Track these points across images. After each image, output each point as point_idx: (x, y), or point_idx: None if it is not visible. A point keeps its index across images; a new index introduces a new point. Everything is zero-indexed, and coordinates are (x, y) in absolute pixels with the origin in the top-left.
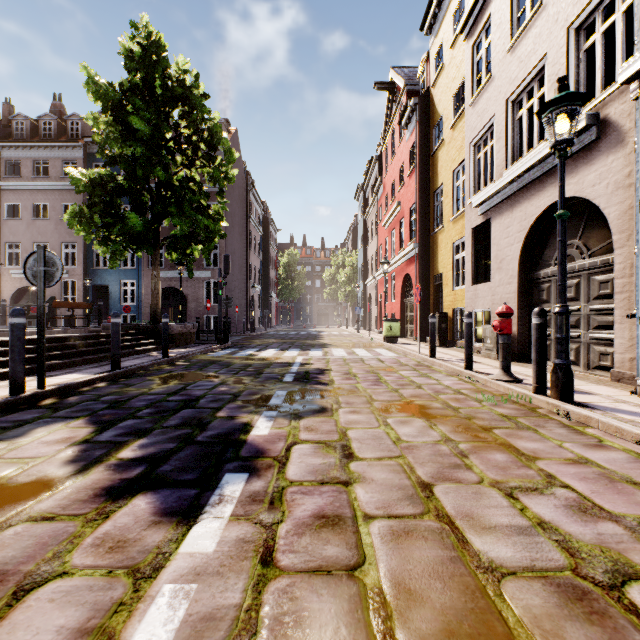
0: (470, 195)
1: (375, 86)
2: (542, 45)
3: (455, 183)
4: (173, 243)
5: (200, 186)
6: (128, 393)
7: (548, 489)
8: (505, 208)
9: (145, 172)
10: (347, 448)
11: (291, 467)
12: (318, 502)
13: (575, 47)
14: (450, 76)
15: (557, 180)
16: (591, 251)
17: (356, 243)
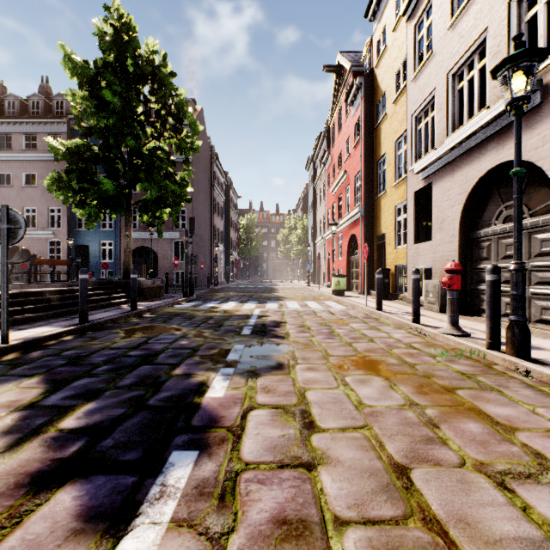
0: (412, 162)
1: (324, 69)
2: (483, 20)
3: (397, 152)
4: (144, 206)
5: (168, 155)
6: (91, 347)
7: (544, 475)
8: (446, 173)
9: (117, 141)
10: (307, 415)
11: (246, 442)
12: (277, 496)
13: (517, 19)
14: (392, 56)
15: (498, 145)
16: (532, 211)
17: (306, 208)
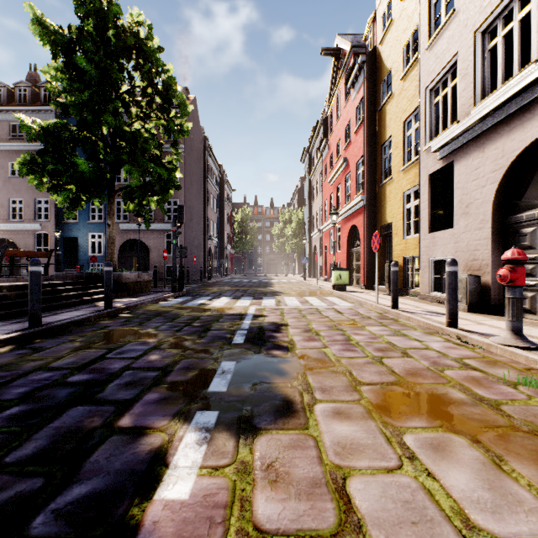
0: (426, 141)
1: (322, 52)
2: None
3: (406, 133)
4: (128, 193)
5: (154, 137)
6: (21, 366)
7: None
8: (473, 148)
9: (95, 118)
10: None
11: None
12: None
13: None
14: (400, 28)
15: None
16: None
17: (301, 201)
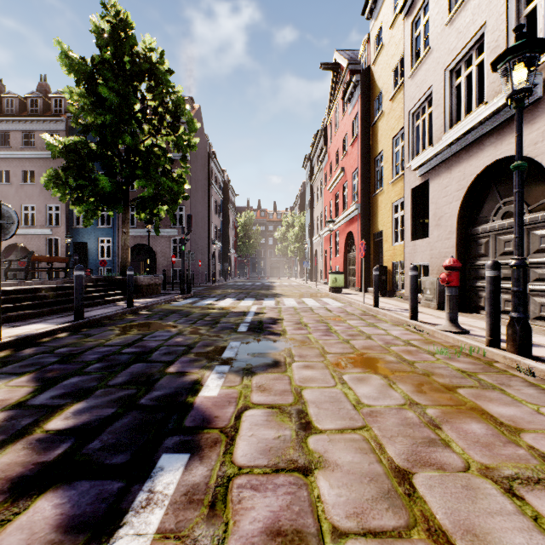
0: (409, 159)
1: (321, 67)
2: (481, 15)
3: (394, 149)
4: (141, 204)
5: (165, 152)
6: (84, 344)
7: None
8: (443, 169)
9: (114, 138)
10: (303, 415)
11: (240, 444)
12: (272, 504)
13: (515, 13)
14: (389, 53)
15: (497, 140)
16: (531, 207)
17: (304, 206)
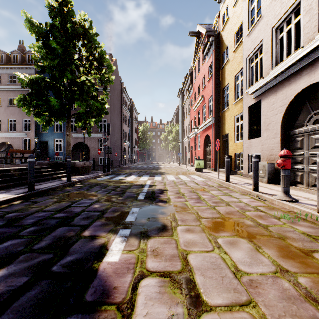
0: (246, 88)
1: (189, 34)
2: None
3: (236, 82)
4: (78, 117)
5: (93, 84)
6: (29, 210)
7: None
8: (271, 93)
9: (60, 75)
10: (192, 285)
11: None
12: None
13: None
14: (233, 23)
15: (310, 71)
16: None
17: (178, 120)
